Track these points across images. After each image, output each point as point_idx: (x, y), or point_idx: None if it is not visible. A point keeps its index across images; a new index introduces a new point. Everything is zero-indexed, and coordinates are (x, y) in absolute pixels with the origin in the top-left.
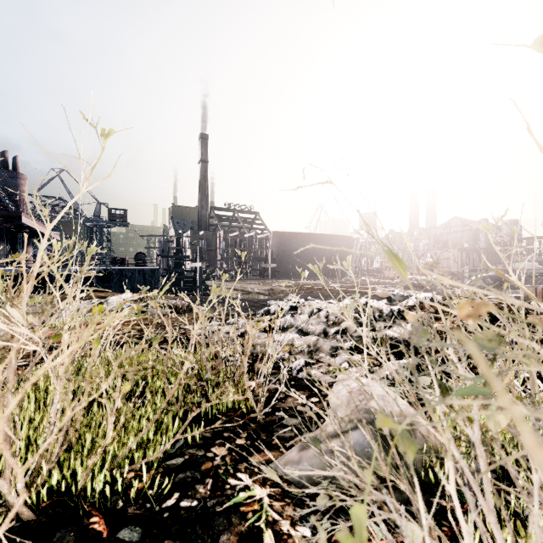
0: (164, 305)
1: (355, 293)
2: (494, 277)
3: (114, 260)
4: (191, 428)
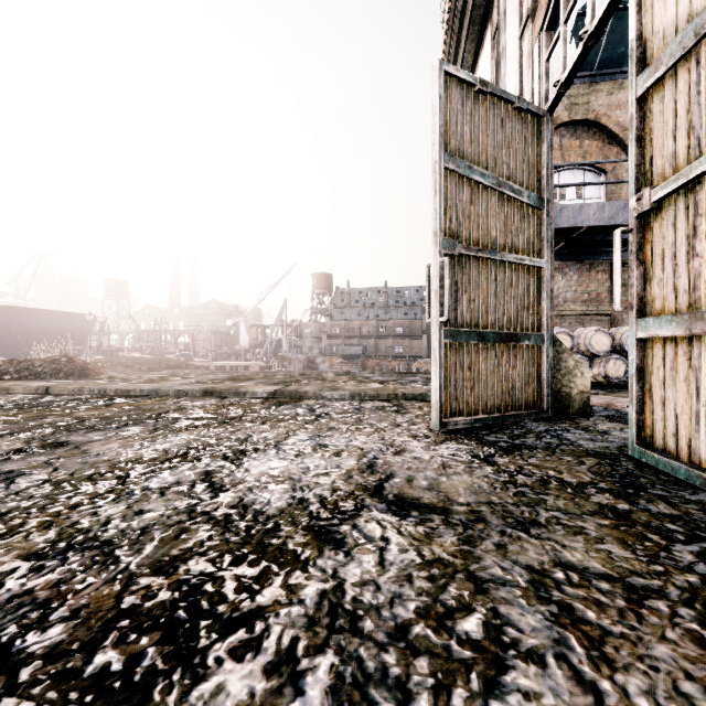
0: None
1: None
2: (183, 354)
3: None
4: None
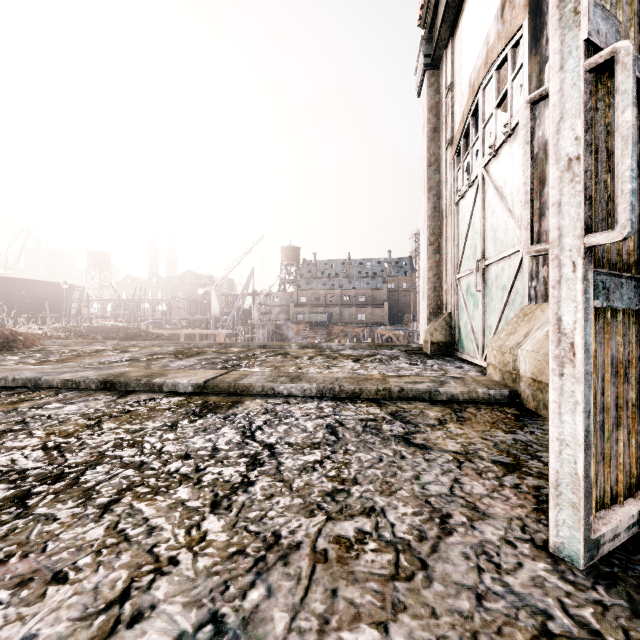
0: None
1: None
2: (154, 322)
3: None
4: None
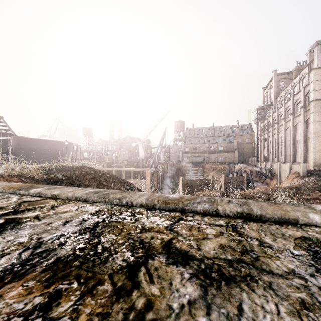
0: None
1: None
2: (108, 162)
3: None
4: None
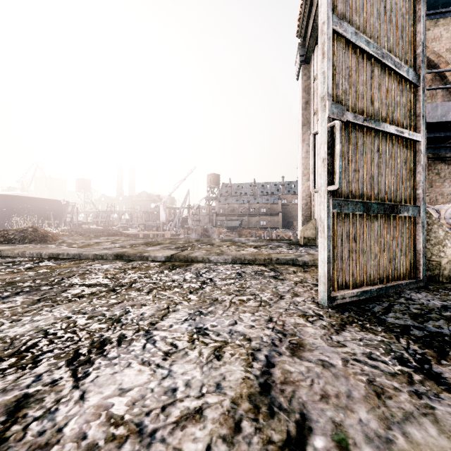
0: None
1: None
2: (123, 226)
3: None
4: None
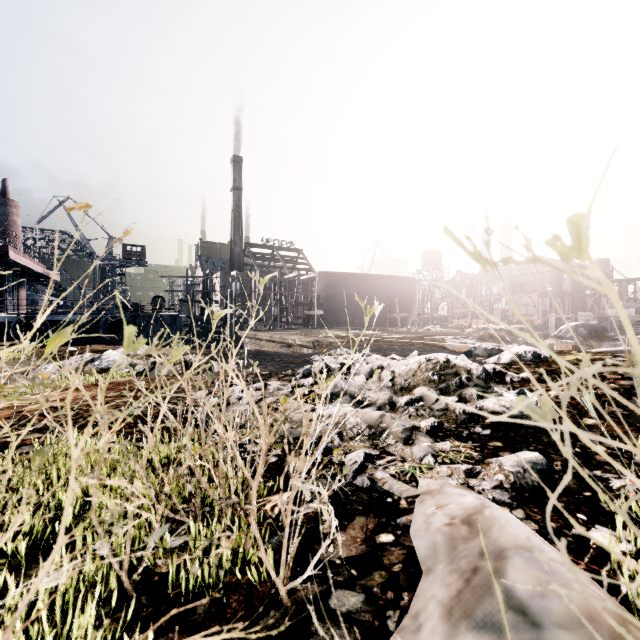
0: (177, 362)
1: (420, 345)
2: (588, 325)
3: (126, 306)
4: (140, 627)
